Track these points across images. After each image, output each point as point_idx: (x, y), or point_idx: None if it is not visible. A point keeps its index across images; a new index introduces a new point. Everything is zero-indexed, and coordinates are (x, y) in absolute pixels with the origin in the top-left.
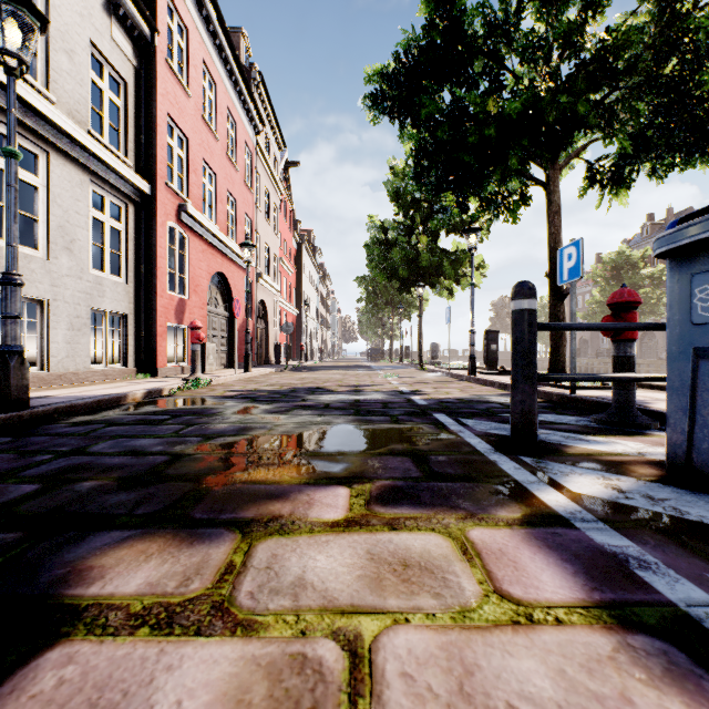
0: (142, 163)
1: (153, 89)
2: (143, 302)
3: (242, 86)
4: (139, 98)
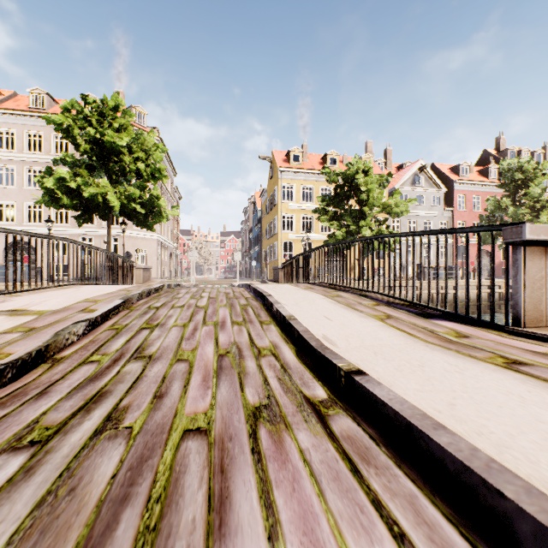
0: (451, 235)
1: (453, 219)
2: (451, 264)
3: (495, 185)
4: (450, 222)
